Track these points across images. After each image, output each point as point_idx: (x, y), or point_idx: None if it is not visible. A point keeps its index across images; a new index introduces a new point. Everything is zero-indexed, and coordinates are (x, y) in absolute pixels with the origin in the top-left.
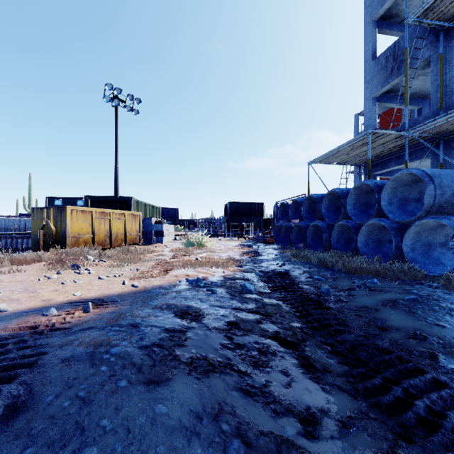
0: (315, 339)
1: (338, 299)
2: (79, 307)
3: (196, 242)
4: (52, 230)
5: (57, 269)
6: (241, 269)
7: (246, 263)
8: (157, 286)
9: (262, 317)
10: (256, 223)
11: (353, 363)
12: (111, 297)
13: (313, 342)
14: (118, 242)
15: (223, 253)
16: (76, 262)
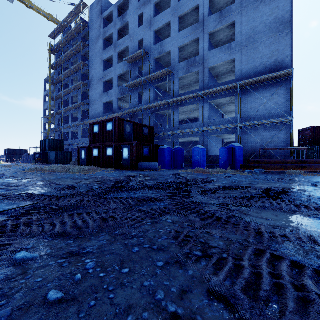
0: None
1: None
2: None
3: None
4: None
5: None
6: None
7: None
8: None
9: None
10: None
11: None
12: None
13: None
14: None
15: None
16: None
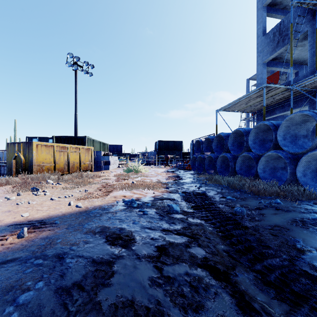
0: (243, 265)
1: (251, 217)
2: (17, 231)
3: (133, 169)
4: (21, 160)
5: (19, 191)
6: (167, 191)
7: (171, 185)
8: (97, 207)
9: (190, 240)
10: (177, 156)
11: (291, 299)
12: (54, 218)
13: (243, 270)
14: (75, 169)
15: (154, 177)
16: (37, 185)
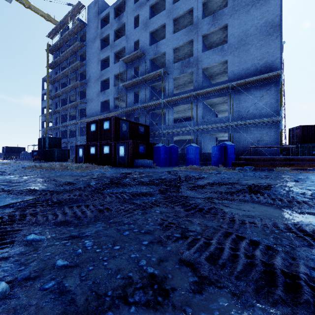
0: None
1: None
2: None
3: None
4: None
5: None
6: None
7: None
8: None
9: None
10: None
11: None
12: None
13: None
14: None
15: None
16: None
